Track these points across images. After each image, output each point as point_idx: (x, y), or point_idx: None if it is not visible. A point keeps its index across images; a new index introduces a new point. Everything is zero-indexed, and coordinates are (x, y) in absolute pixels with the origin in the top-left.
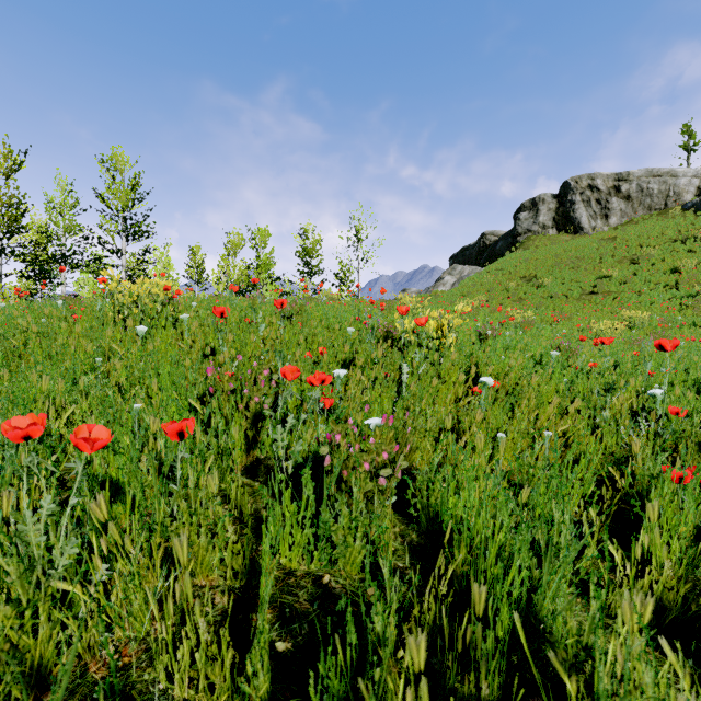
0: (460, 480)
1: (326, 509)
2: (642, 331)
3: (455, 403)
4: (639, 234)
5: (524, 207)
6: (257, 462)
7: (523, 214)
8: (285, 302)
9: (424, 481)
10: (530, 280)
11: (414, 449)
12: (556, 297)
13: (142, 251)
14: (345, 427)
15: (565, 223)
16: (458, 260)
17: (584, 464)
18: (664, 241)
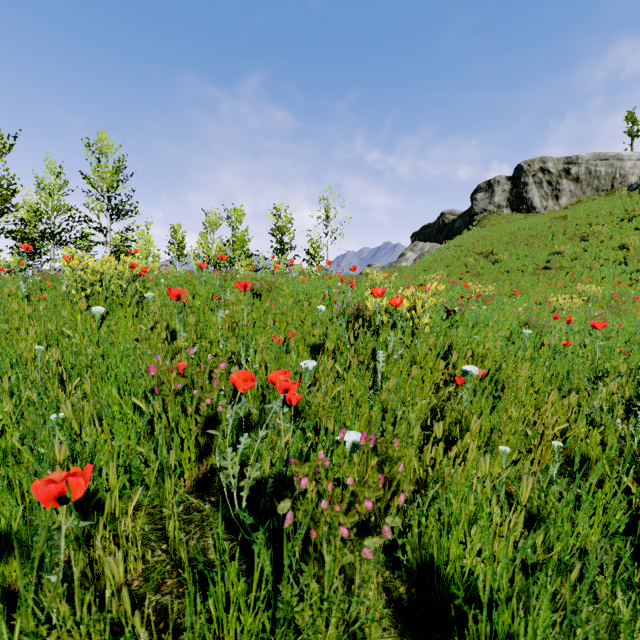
0: (459, 513)
1: (287, 586)
2: (597, 304)
3: (433, 391)
4: (588, 213)
5: (480, 188)
6: (211, 473)
7: (479, 194)
8: (248, 283)
9: (415, 519)
10: (487, 256)
11: (396, 459)
12: (512, 272)
13: (126, 229)
14: (314, 463)
15: (519, 203)
16: (419, 237)
17: (608, 488)
18: (612, 220)
